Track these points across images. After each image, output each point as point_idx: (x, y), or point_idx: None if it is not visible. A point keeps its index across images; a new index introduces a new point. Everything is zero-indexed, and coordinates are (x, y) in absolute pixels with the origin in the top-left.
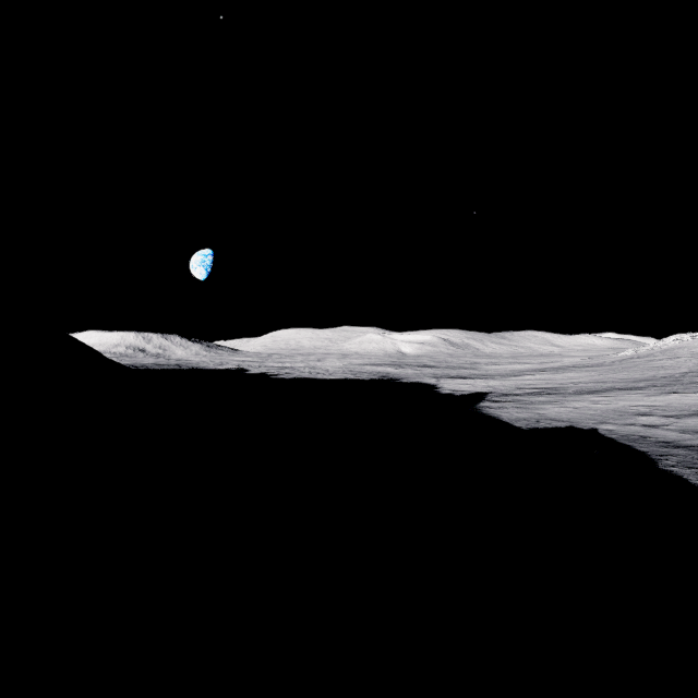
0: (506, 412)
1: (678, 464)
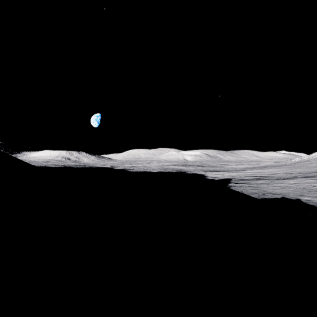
0: (244, 189)
1: None
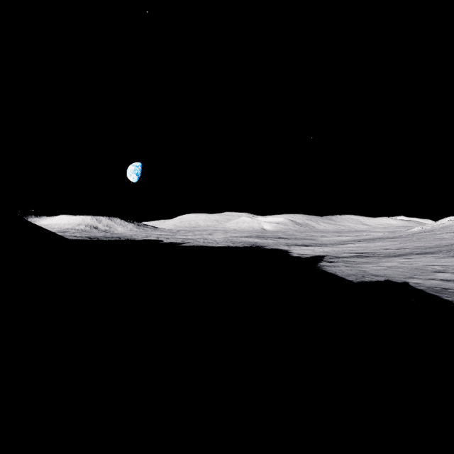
0: (339, 270)
1: None
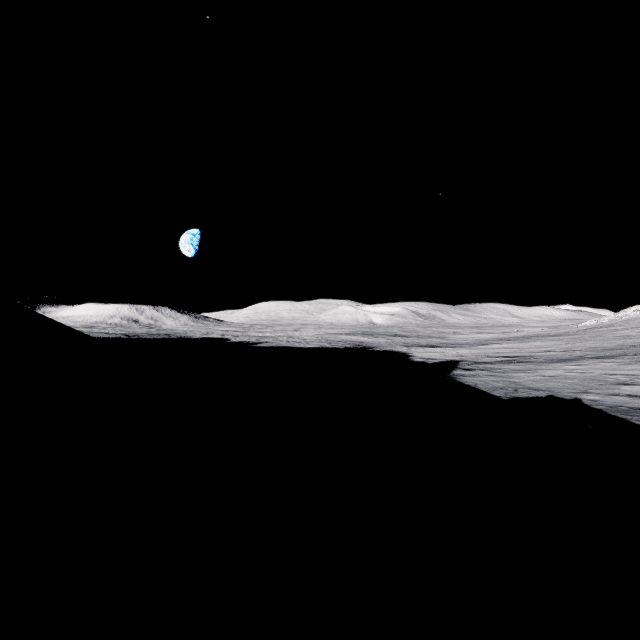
0: (481, 381)
1: None
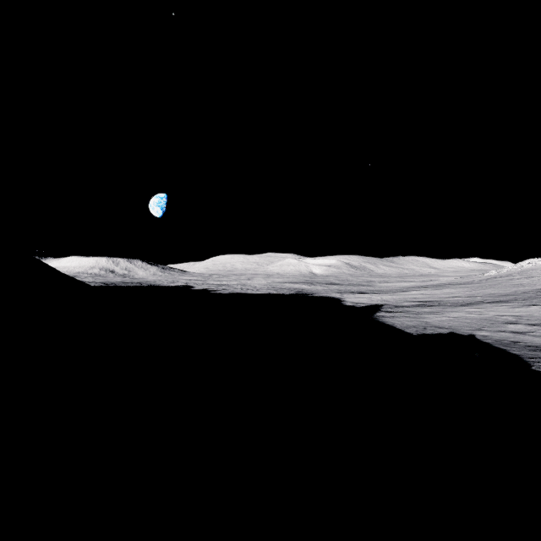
0: (398, 321)
1: None
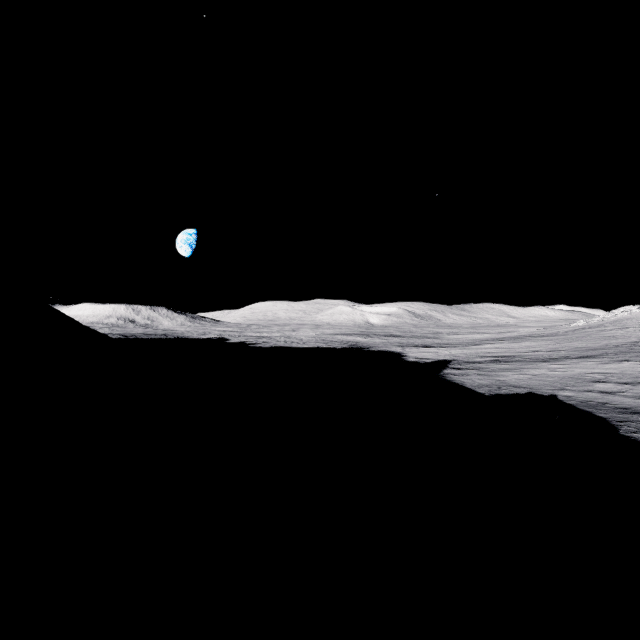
0: (469, 379)
1: (639, 430)
